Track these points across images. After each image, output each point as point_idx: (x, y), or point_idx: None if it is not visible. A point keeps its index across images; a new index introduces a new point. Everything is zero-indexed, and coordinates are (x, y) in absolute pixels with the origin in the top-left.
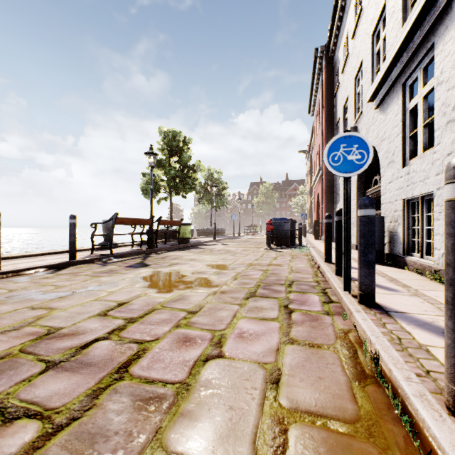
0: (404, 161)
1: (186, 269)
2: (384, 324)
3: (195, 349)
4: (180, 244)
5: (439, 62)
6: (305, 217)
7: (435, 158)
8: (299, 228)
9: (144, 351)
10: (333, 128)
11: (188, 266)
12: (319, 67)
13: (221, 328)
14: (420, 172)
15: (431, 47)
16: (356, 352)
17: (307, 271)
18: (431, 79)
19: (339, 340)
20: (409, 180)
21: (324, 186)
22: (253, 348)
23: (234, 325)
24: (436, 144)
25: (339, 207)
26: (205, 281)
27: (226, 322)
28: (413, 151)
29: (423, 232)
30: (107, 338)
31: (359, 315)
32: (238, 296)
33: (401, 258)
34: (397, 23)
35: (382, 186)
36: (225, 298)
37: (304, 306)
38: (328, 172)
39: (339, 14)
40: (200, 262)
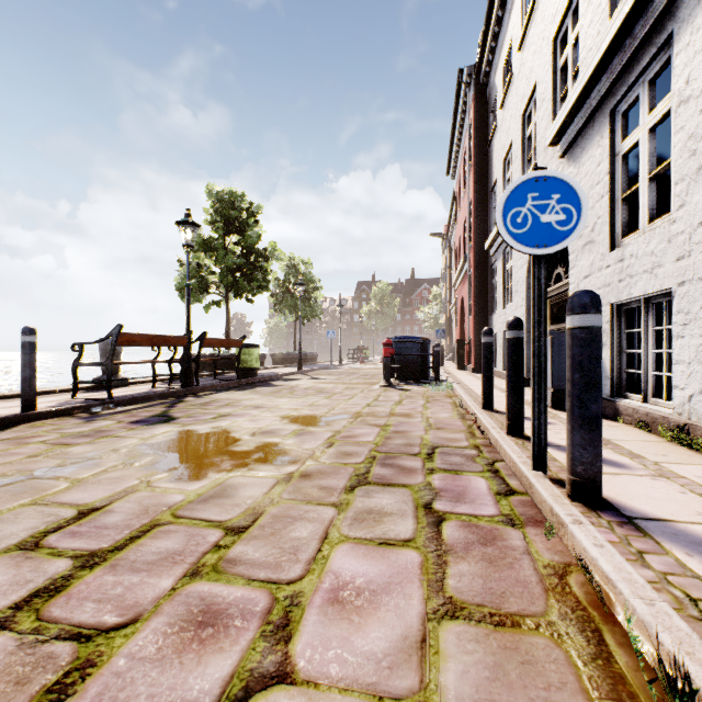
0: (613, 241)
1: (243, 425)
2: (642, 556)
3: (221, 653)
4: (240, 380)
5: (683, 65)
6: (442, 335)
7: (675, 230)
8: (436, 352)
9: (85, 671)
10: (487, 195)
11: (248, 421)
12: (465, 99)
13: (293, 573)
14: (645, 256)
15: (665, 41)
16: (602, 639)
17: (455, 426)
18: (664, 98)
19: (553, 598)
20: (622, 272)
21: (473, 286)
22: (365, 640)
23: (324, 565)
24: (678, 207)
25: (496, 319)
26: (274, 450)
27: (306, 555)
28: (628, 224)
29: (648, 359)
30: (4, 626)
31: (584, 532)
32: (334, 485)
33: (608, 402)
34: (599, 12)
35: (572, 283)
36: (309, 491)
37: (463, 505)
38: (478, 264)
39: (497, 14)
40: (271, 412)
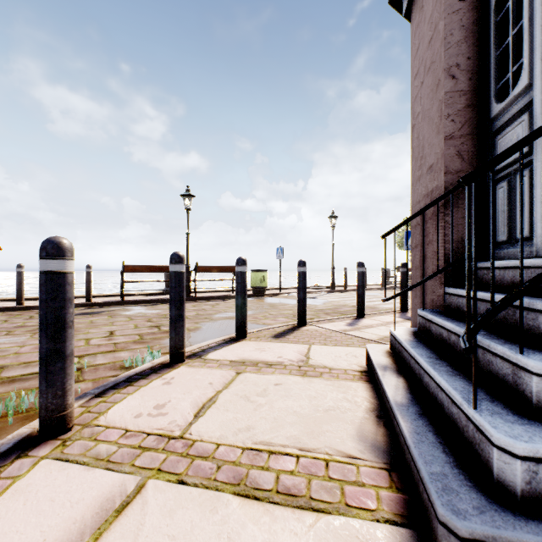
0: None
1: None
2: None
3: None
4: None
5: None
6: None
7: None
8: None
9: None
10: None
11: None
12: None
13: None
14: None
15: None
16: None
17: None
18: None
19: None
20: None
21: None
22: None
23: None
24: None
25: None
26: None
27: None
28: None
29: None
30: None
31: None
32: None
33: None
34: None
35: None
36: None
37: None
38: None
39: None
40: None
